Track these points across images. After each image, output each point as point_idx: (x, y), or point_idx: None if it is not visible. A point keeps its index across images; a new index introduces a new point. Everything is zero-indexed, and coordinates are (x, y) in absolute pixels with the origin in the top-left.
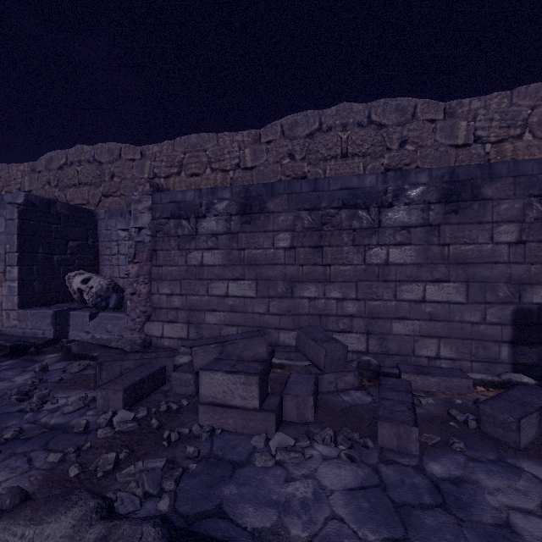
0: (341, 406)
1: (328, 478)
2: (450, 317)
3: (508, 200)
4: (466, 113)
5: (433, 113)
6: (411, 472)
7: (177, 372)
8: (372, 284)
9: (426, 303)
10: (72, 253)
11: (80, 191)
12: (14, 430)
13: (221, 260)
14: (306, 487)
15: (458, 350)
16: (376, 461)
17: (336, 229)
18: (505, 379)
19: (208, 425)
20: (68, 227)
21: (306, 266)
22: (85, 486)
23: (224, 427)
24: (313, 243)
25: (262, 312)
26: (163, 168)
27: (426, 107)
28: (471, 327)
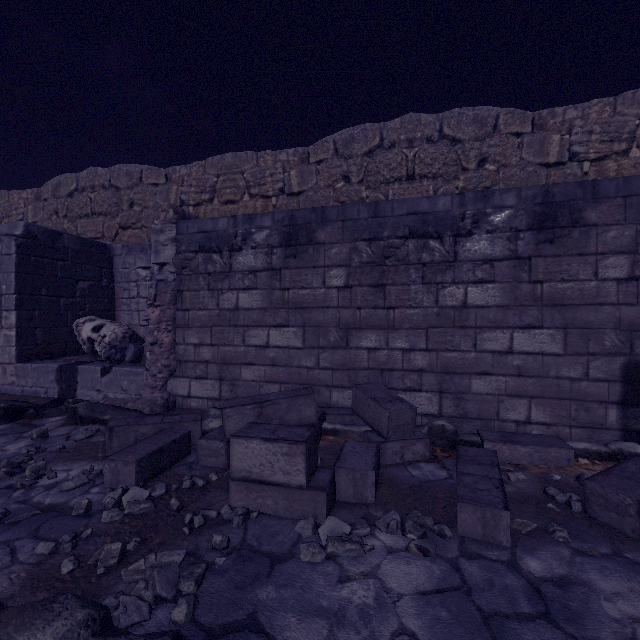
0: (409, 482)
1: (394, 577)
2: (543, 371)
3: (617, 226)
4: (559, 125)
5: (518, 124)
6: (501, 570)
7: (204, 439)
8: (446, 331)
9: (513, 355)
10: (82, 296)
11: (93, 223)
12: None
13: (260, 302)
14: (365, 589)
15: (554, 412)
16: (456, 554)
17: (402, 264)
18: (614, 450)
19: (242, 507)
20: (77, 264)
21: (365, 309)
22: (80, 587)
23: (262, 509)
24: (373, 281)
25: (310, 366)
26: (192, 194)
27: (510, 117)
28: (570, 384)
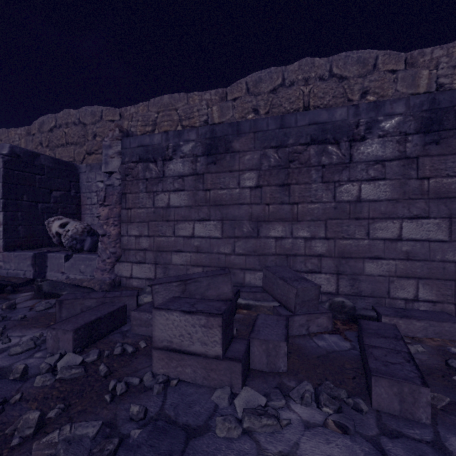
0: (316, 352)
1: None
2: (430, 256)
3: None
4: (427, 62)
5: (394, 63)
6: (428, 453)
7: (137, 311)
8: (342, 222)
9: (402, 241)
10: (55, 202)
11: (67, 150)
12: None
13: (187, 201)
14: None
15: (439, 291)
16: (375, 432)
17: (304, 166)
18: None
19: (163, 374)
20: (51, 178)
21: (273, 205)
22: None
23: (181, 376)
24: (280, 181)
25: (227, 253)
26: (138, 127)
27: (387, 58)
28: (454, 267)
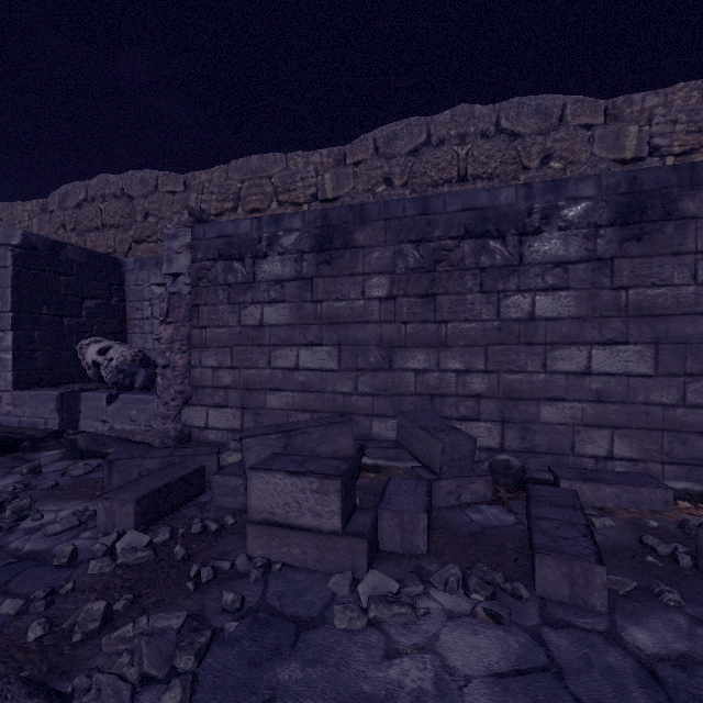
0: (469, 528)
1: (458, 652)
2: (629, 396)
3: None
4: (637, 115)
5: (589, 115)
6: (599, 644)
7: (220, 475)
8: (509, 348)
9: (592, 376)
10: (89, 316)
11: (103, 236)
12: None
13: (288, 317)
14: (421, 669)
15: (642, 446)
16: (536, 621)
17: (456, 269)
18: None
19: (261, 556)
20: (83, 280)
21: (412, 324)
22: (47, 659)
23: (287, 559)
24: (422, 290)
25: (347, 392)
26: (213, 202)
27: (579, 107)
28: (662, 411)
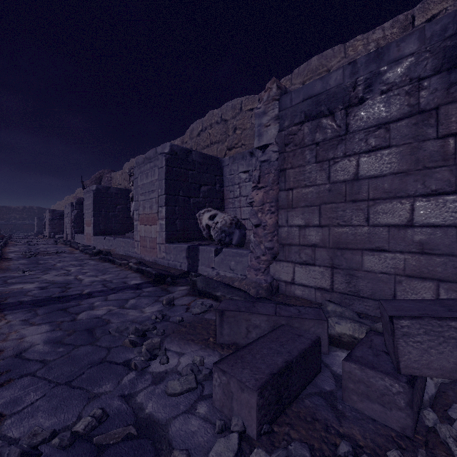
0: None
1: None
2: None
3: None
4: None
5: None
6: None
7: (356, 364)
8: None
9: None
10: (203, 197)
11: (211, 150)
12: (93, 414)
13: (396, 164)
14: None
15: None
16: None
17: None
18: None
19: None
20: (200, 173)
21: None
22: None
23: None
24: None
25: None
26: None
27: None
28: None
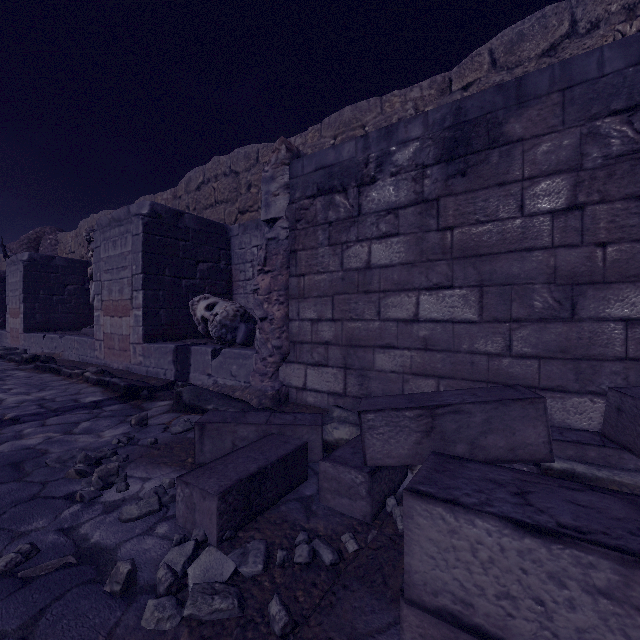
0: None
1: None
2: None
3: None
4: None
5: None
6: None
7: (330, 462)
8: None
9: None
10: (202, 278)
11: (216, 211)
12: (19, 550)
13: (404, 254)
14: None
15: None
16: None
17: None
18: None
19: None
20: (197, 245)
21: (617, 245)
22: None
23: None
24: (639, 187)
25: (492, 352)
26: None
27: None
28: None
